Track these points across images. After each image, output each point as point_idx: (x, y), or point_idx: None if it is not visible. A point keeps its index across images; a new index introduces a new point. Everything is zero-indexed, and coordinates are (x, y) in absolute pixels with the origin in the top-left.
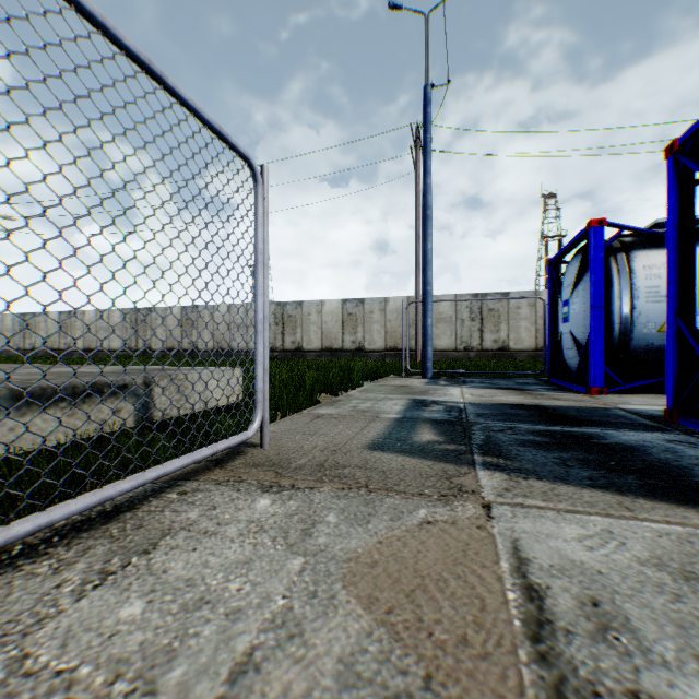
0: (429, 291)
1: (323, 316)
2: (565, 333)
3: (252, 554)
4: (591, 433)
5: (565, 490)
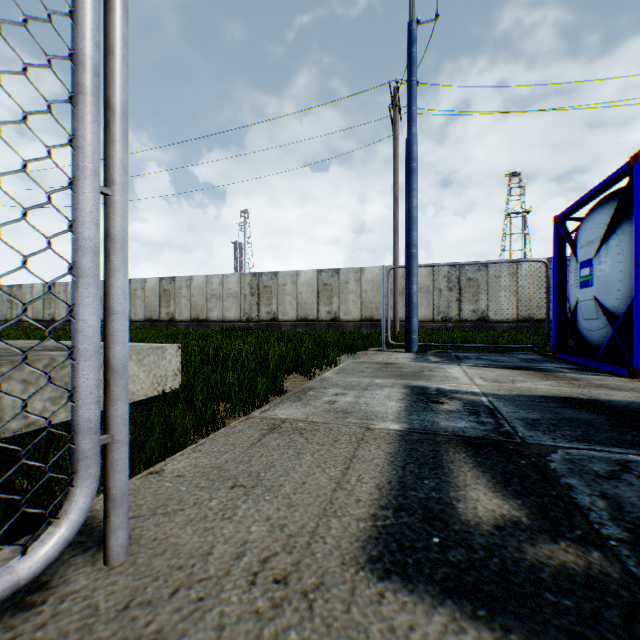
0: (415, 253)
1: (299, 286)
2: (584, 300)
3: None
4: None
5: None
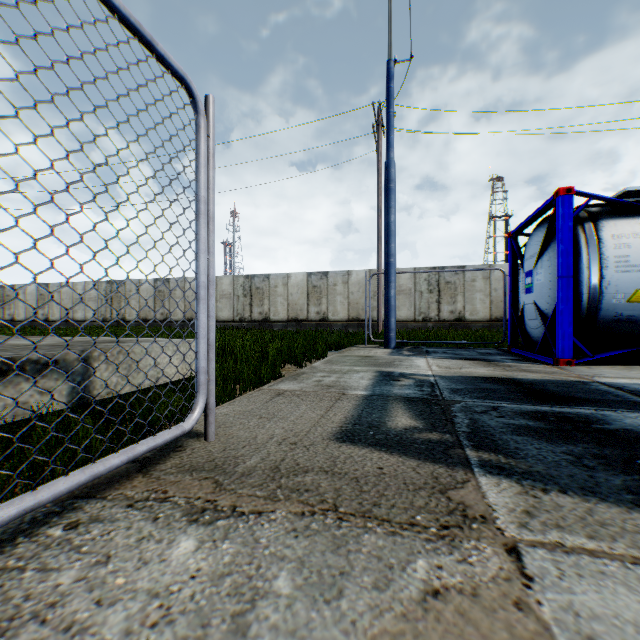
0: (392, 262)
1: (289, 288)
2: (528, 304)
3: None
4: (587, 414)
5: (608, 514)
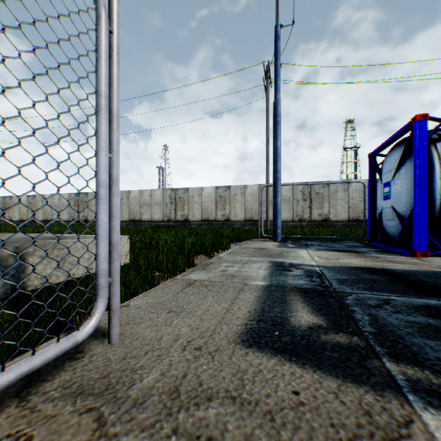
0: (279, 177)
1: (203, 197)
2: (386, 208)
3: None
4: None
5: None
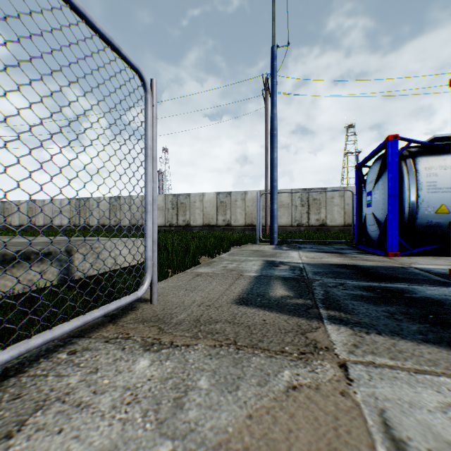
0: (275, 185)
1: (204, 203)
2: (368, 214)
3: (119, 437)
4: (402, 288)
5: (404, 346)
